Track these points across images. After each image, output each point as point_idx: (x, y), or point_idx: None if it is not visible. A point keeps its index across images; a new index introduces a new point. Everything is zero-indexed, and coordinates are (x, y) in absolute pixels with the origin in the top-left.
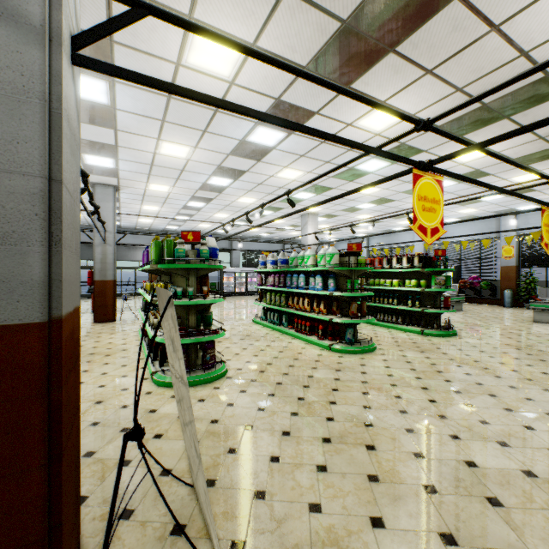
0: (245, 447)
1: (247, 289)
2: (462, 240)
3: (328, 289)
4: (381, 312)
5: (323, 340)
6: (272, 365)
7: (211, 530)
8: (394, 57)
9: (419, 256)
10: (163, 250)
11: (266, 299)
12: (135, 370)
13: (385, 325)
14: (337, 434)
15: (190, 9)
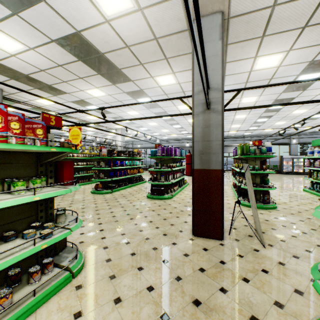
0: (280, 230)
1: (304, 170)
2: None
3: None
4: None
5: None
6: (307, 211)
7: (260, 235)
8: None
9: None
10: (243, 149)
11: (313, 176)
12: (231, 199)
13: None
14: None
15: (255, 55)
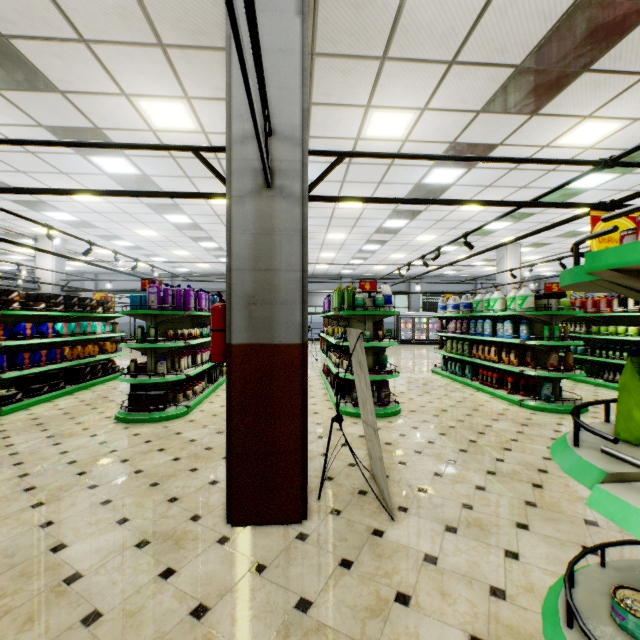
0: (413, 463)
1: (428, 337)
2: None
3: (520, 337)
4: (609, 370)
5: (513, 394)
6: (447, 412)
7: (384, 490)
8: (590, 75)
9: None
10: (344, 299)
11: (446, 348)
12: (321, 401)
13: (615, 387)
14: (503, 471)
15: (368, 101)
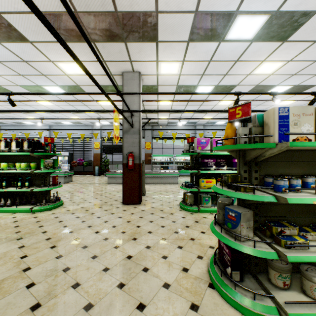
0: None
1: None
2: (74, 137)
3: None
4: None
5: None
6: None
7: None
8: None
9: (29, 141)
10: None
11: None
12: None
13: None
14: None
15: None
